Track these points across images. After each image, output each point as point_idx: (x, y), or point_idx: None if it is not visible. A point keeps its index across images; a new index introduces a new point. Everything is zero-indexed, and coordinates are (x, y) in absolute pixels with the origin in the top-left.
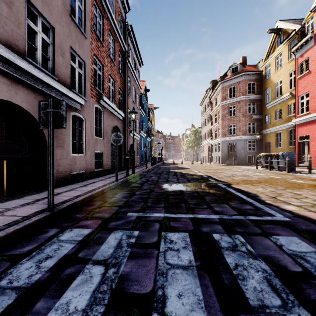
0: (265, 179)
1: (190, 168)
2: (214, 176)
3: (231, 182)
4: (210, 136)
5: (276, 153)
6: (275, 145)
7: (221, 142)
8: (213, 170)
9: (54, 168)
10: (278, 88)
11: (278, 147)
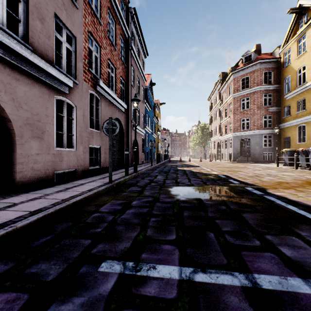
0: (305, 181)
1: (199, 165)
2: (233, 175)
3: (263, 186)
4: (219, 132)
5: (305, 149)
6: (296, 140)
7: (232, 138)
8: (227, 168)
9: (27, 166)
10: (301, 75)
11: (300, 143)
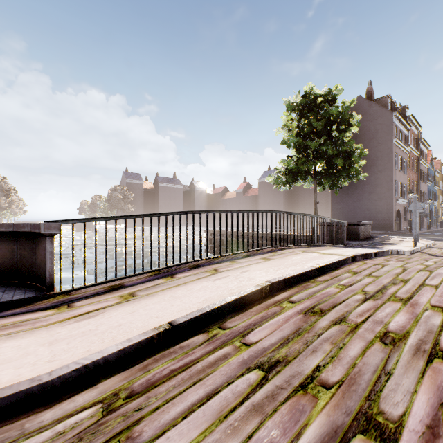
0: None
1: None
2: None
3: None
4: None
5: None
6: None
7: None
8: None
9: (401, 225)
10: None
11: None
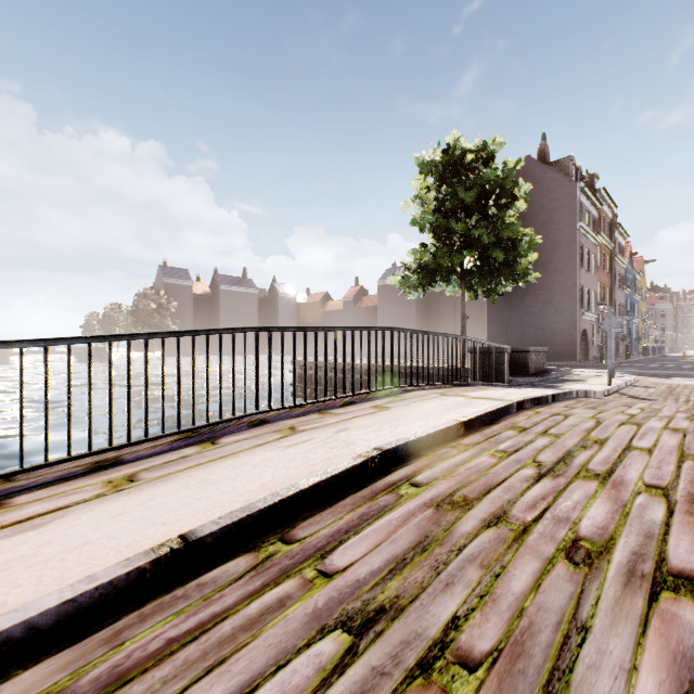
0: None
1: None
2: None
3: None
4: None
5: None
6: None
7: None
8: None
9: (589, 352)
10: None
11: None
